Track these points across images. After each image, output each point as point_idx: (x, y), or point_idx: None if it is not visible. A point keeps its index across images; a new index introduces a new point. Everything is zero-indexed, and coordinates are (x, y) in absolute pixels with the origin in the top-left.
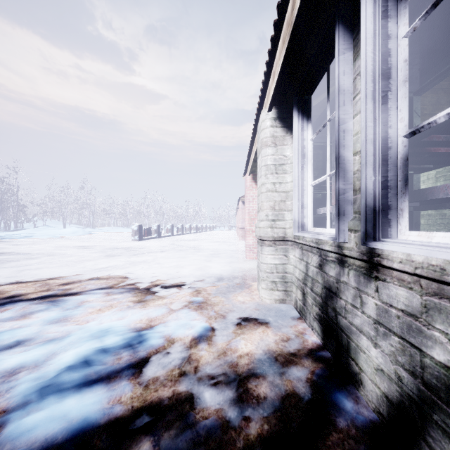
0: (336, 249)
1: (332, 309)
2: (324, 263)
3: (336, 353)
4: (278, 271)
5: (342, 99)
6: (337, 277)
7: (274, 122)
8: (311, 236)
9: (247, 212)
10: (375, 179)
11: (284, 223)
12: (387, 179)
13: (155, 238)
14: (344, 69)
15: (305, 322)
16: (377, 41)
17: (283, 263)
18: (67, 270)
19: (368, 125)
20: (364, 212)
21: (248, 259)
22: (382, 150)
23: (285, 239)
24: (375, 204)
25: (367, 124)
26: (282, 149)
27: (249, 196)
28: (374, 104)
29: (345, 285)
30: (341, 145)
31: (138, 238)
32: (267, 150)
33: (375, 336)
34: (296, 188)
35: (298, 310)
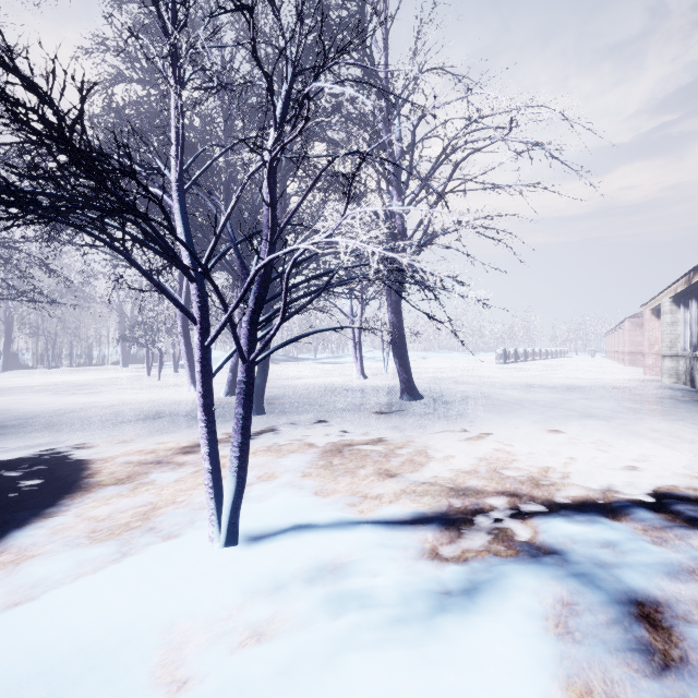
0: (691, 356)
1: (691, 373)
2: (690, 361)
3: (692, 385)
4: (673, 370)
5: (691, 318)
6: (693, 364)
7: (671, 303)
8: (685, 353)
9: (646, 339)
10: (696, 340)
11: (677, 348)
12: (697, 340)
13: (512, 363)
14: (692, 311)
15: (686, 386)
16: (696, 312)
17: (676, 366)
18: (518, 374)
19: (694, 329)
20: (693, 346)
21: (647, 375)
22: (697, 334)
23: (677, 355)
24: (695, 345)
25: (693, 329)
26: (675, 315)
27: (649, 327)
28: (695, 325)
29: (694, 365)
30: (691, 329)
31: (503, 362)
32: (667, 316)
33: (697, 372)
34: (681, 335)
35: (683, 384)
